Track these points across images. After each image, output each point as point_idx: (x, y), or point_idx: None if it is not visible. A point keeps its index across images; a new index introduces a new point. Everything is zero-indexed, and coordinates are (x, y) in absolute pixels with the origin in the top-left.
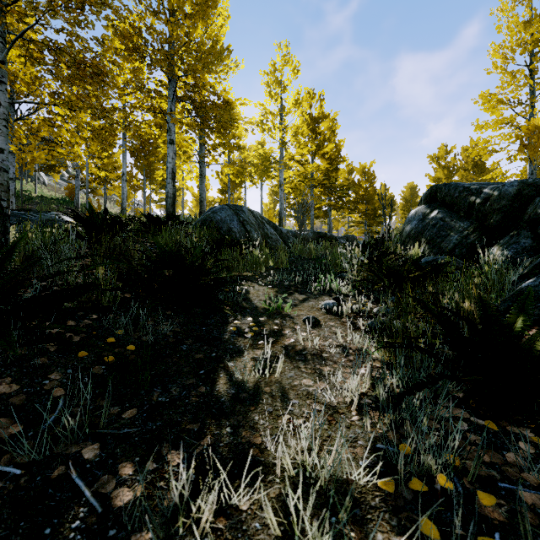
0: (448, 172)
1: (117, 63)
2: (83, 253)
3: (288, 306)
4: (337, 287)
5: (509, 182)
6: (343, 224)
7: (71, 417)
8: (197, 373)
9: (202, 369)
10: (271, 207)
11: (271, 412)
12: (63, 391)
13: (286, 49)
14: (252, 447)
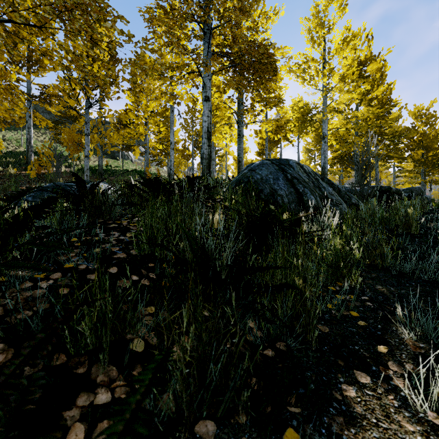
0: None
1: None
2: None
3: None
4: None
5: None
6: (387, 174)
7: None
8: None
9: None
10: (307, 164)
11: None
12: None
13: None
14: None
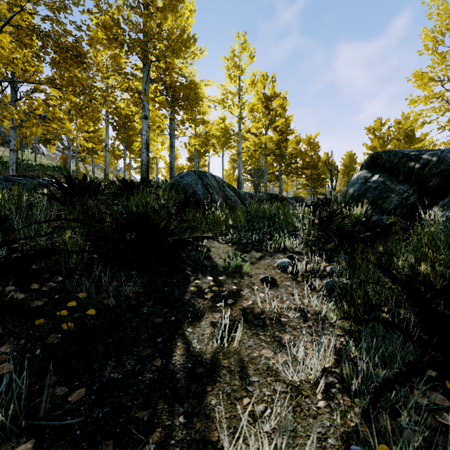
0: (383, 142)
1: (94, 45)
2: (54, 216)
3: (246, 265)
4: (291, 245)
5: (447, 149)
6: (292, 186)
7: (11, 401)
8: (154, 341)
9: (160, 336)
10: (230, 173)
11: (229, 393)
12: (10, 367)
13: (243, 38)
14: (207, 447)
